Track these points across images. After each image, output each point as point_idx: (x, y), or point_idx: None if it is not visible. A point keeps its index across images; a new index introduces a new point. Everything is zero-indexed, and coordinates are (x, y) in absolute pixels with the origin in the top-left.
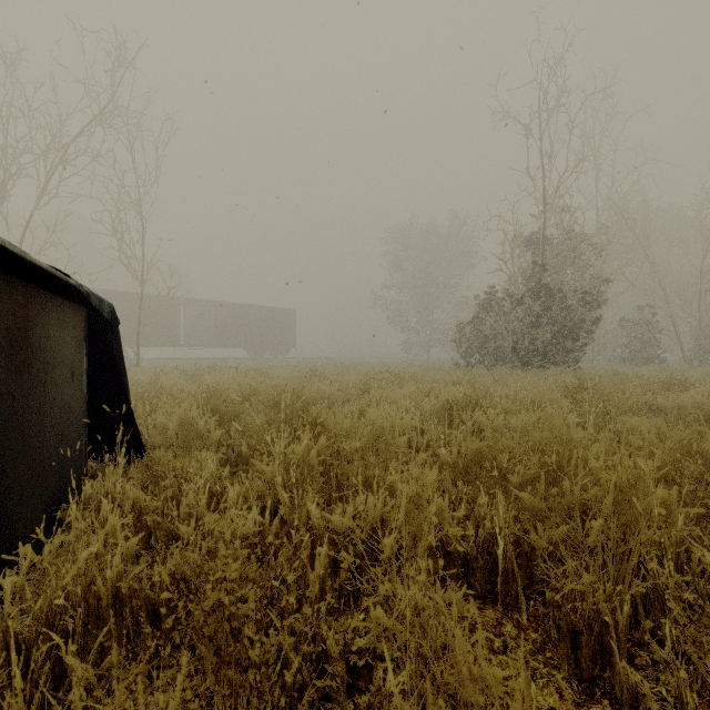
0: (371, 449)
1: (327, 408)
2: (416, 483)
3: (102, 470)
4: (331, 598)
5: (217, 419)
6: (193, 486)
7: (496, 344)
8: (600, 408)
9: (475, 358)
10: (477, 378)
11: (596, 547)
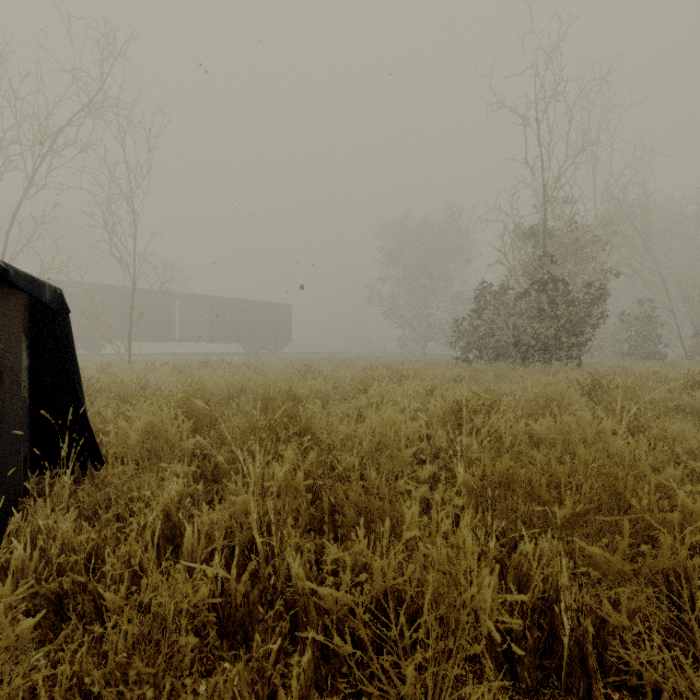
0: (371, 463)
1: (321, 408)
2: (445, 539)
3: (49, 488)
4: (319, 695)
5: (194, 424)
6: (135, 526)
7: (495, 339)
8: (633, 411)
9: (473, 353)
10: (479, 374)
11: (691, 619)
